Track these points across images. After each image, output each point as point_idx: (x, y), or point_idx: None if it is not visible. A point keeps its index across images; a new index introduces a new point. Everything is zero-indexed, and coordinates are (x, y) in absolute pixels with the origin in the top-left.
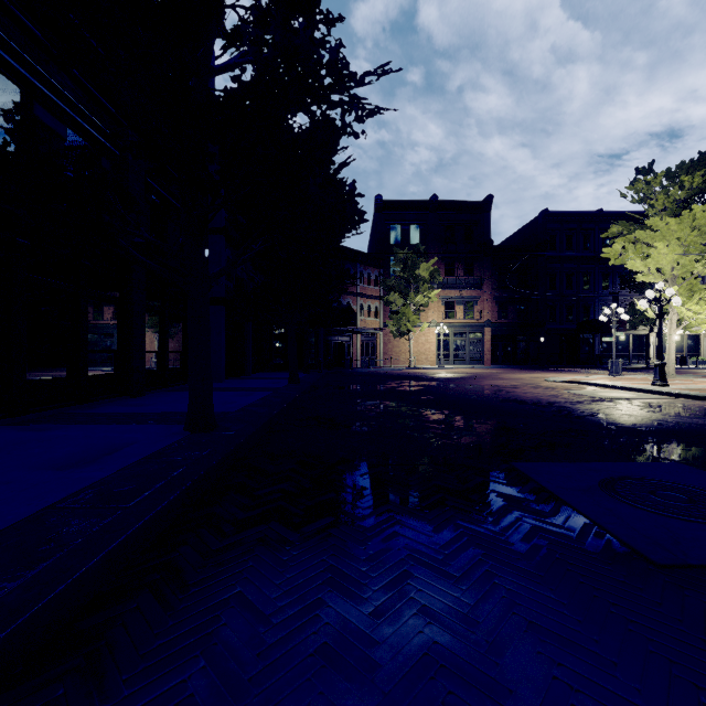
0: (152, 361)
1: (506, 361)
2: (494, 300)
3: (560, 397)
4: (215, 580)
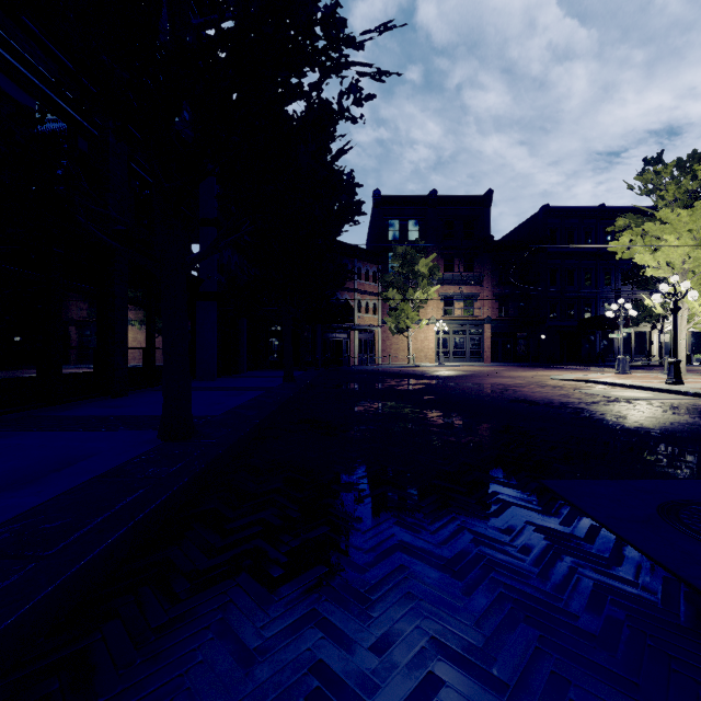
0: (137, 358)
1: (507, 358)
2: (494, 297)
3: (572, 397)
4: (141, 694)
